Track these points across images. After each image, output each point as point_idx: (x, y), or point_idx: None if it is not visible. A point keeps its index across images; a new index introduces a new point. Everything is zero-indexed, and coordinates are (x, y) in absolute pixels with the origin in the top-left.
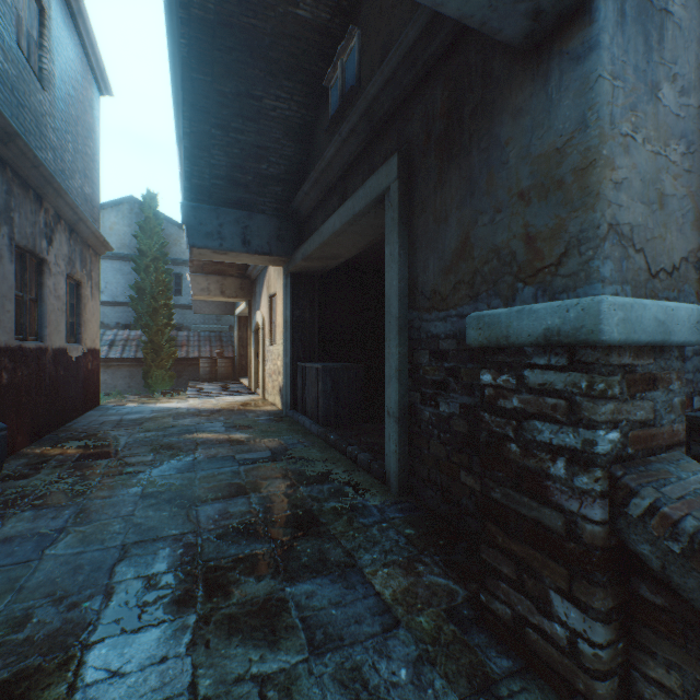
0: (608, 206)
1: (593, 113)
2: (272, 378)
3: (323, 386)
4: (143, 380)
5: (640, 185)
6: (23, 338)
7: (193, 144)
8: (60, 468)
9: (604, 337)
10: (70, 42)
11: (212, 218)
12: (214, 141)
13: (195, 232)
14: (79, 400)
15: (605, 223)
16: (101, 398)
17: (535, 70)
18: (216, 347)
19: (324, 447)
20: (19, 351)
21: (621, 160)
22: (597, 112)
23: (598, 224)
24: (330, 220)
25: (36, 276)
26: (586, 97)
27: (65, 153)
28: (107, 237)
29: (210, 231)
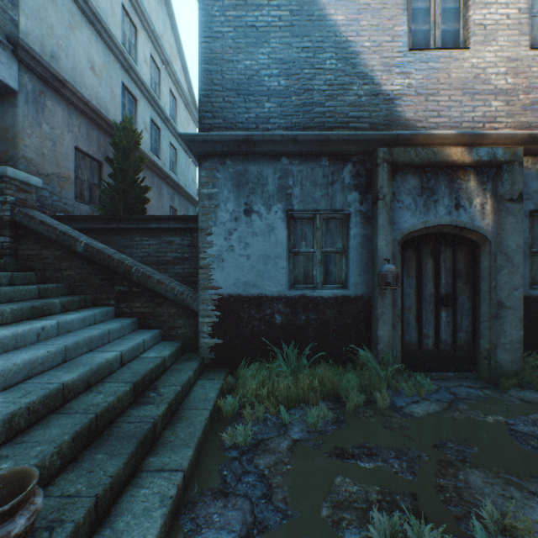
0: (23, 150)
1: (17, 124)
2: None
3: None
4: None
5: (35, 149)
6: None
7: None
8: None
9: (9, 175)
10: None
11: None
12: None
13: None
14: None
15: (21, 155)
16: None
17: (0, 100)
18: None
19: None
20: None
21: (28, 140)
22: (19, 124)
23: (19, 154)
24: None
25: None
26: (16, 119)
27: None
28: None
29: None
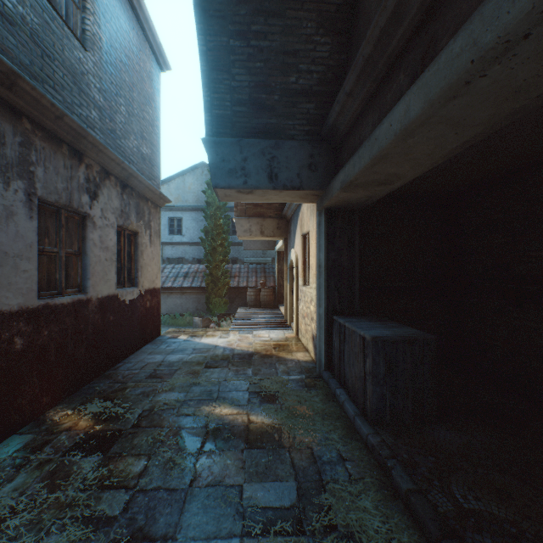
0: None
1: None
2: (305, 321)
3: (372, 367)
4: (206, 304)
5: None
6: (58, 293)
7: (210, 66)
8: (38, 472)
9: None
10: (122, 13)
11: (235, 152)
12: (233, 56)
13: (217, 170)
14: (134, 338)
15: None
16: (177, 317)
17: None
18: (260, 277)
19: (383, 494)
20: (43, 310)
21: None
22: None
23: None
24: (396, 109)
25: (79, 230)
26: None
27: (115, 114)
28: (187, 195)
29: (233, 167)
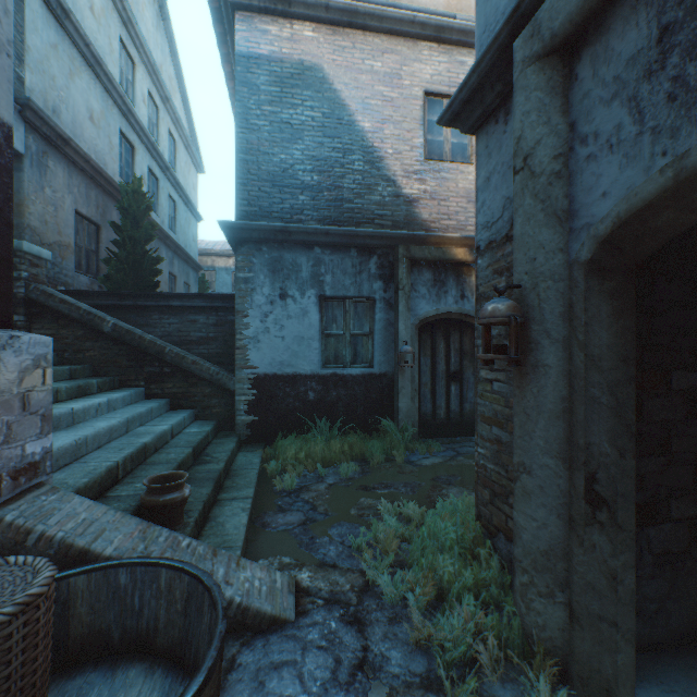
0: (28, 219)
1: (23, 190)
2: None
3: None
4: None
5: (39, 216)
6: None
7: None
8: None
9: (25, 250)
10: None
11: None
12: None
13: None
14: None
15: (27, 224)
16: None
17: None
18: None
19: None
20: None
21: (33, 207)
22: (25, 191)
23: (25, 224)
24: None
25: None
26: (21, 184)
27: None
28: None
29: None
